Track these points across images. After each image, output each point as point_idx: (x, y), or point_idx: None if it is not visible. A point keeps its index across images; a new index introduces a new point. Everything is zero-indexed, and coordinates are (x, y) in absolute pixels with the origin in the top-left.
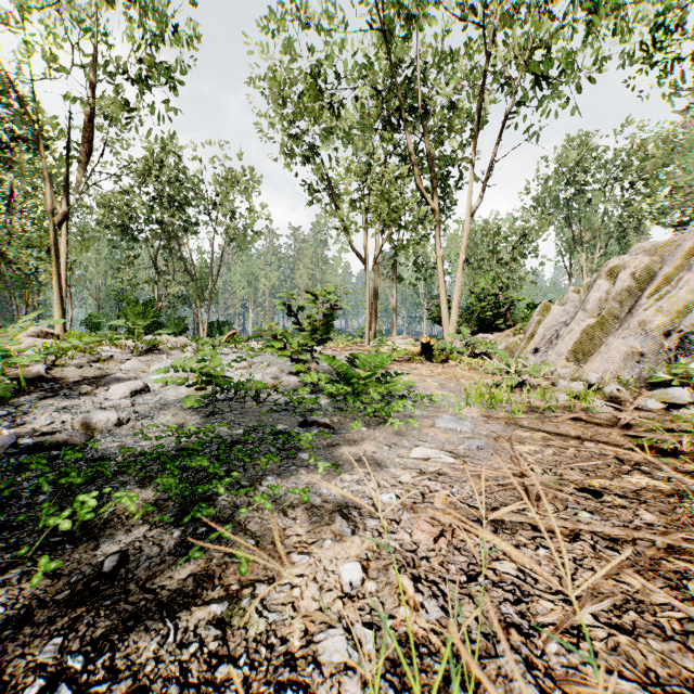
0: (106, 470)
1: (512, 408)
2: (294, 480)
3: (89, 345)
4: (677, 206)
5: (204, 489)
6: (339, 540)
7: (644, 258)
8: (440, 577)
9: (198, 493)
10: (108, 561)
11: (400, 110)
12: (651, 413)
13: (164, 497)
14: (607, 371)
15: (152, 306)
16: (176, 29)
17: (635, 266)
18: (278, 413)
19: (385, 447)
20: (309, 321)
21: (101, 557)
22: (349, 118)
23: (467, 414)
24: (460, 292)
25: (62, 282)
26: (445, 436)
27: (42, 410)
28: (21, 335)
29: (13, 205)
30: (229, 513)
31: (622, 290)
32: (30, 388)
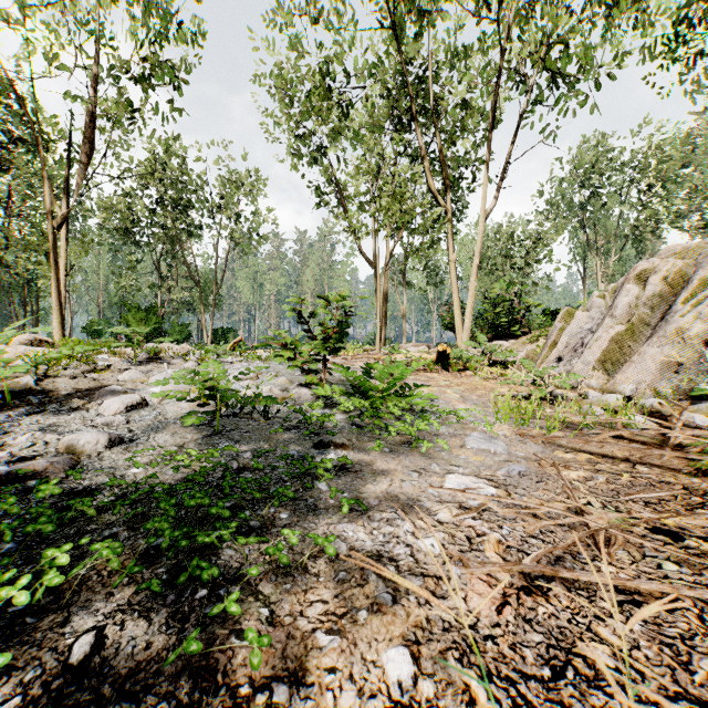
0: (89, 508)
1: (544, 423)
2: (312, 519)
3: (87, 353)
4: (693, 210)
5: (204, 541)
6: (377, 611)
7: (677, 261)
8: (516, 669)
9: (198, 543)
10: (79, 644)
11: (412, 108)
12: (705, 431)
13: (156, 544)
14: (641, 382)
15: (154, 312)
16: (179, 25)
17: (667, 269)
18: (289, 431)
19: (414, 473)
20: (322, 328)
21: (70, 638)
22: (359, 117)
23: (498, 432)
24: (474, 297)
25: (61, 287)
26: (478, 459)
27: (26, 428)
28: (13, 343)
29: (12, 208)
30: (236, 567)
31: (654, 295)
32: (16, 402)
